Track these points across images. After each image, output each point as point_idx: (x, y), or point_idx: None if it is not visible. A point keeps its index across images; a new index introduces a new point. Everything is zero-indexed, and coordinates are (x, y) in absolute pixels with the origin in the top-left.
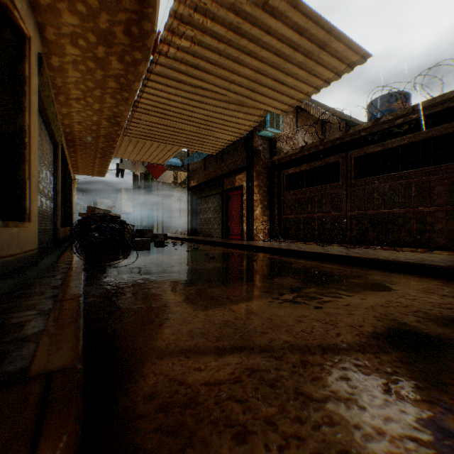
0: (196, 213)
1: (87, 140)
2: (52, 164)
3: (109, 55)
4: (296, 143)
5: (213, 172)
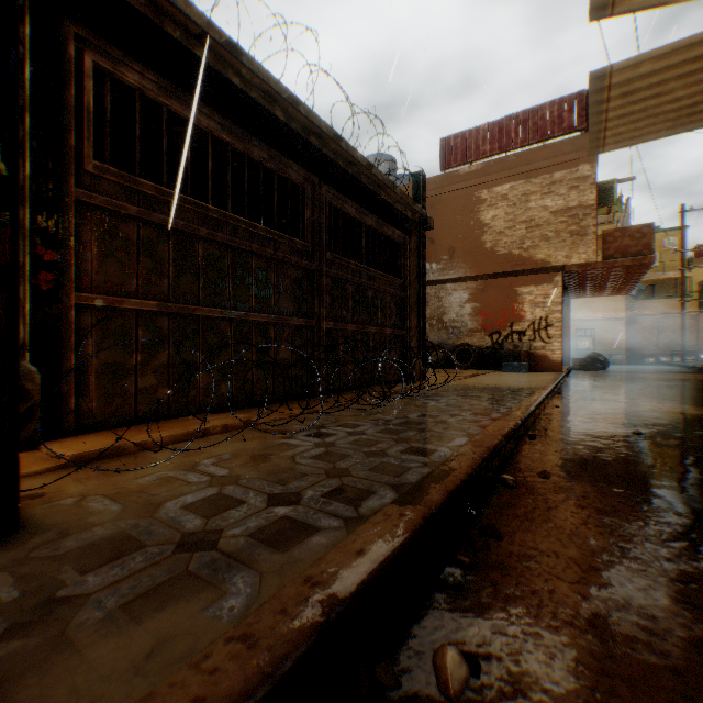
0: None
1: None
2: None
3: None
4: None
5: None
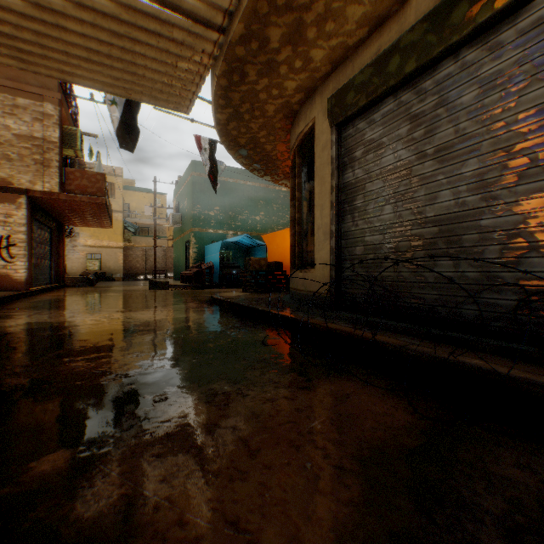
0: None
1: None
2: None
3: (277, 51)
4: None
5: None
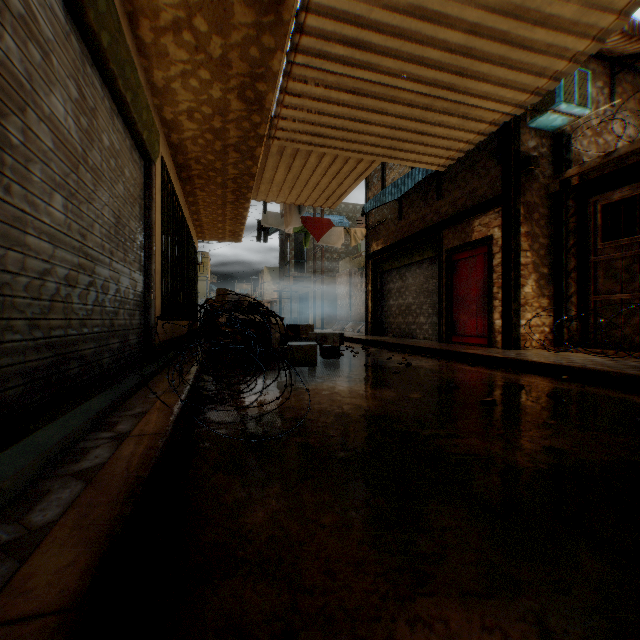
0: (380, 296)
1: (208, 163)
2: (139, 195)
3: None
4: (609, 142)
5: (419, 220)
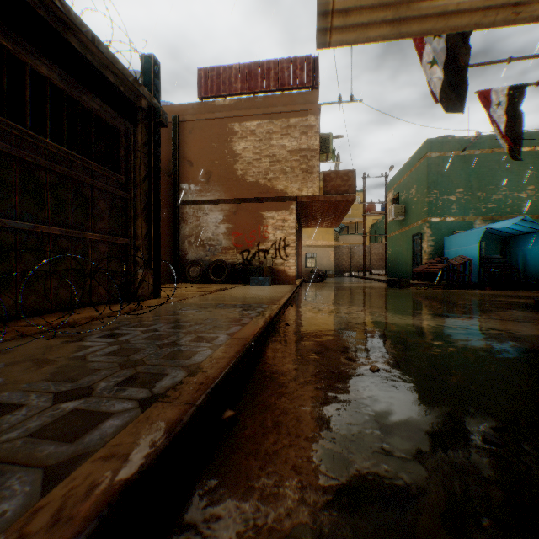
0: None
1: None
2: None
3: None
4: None
5: None
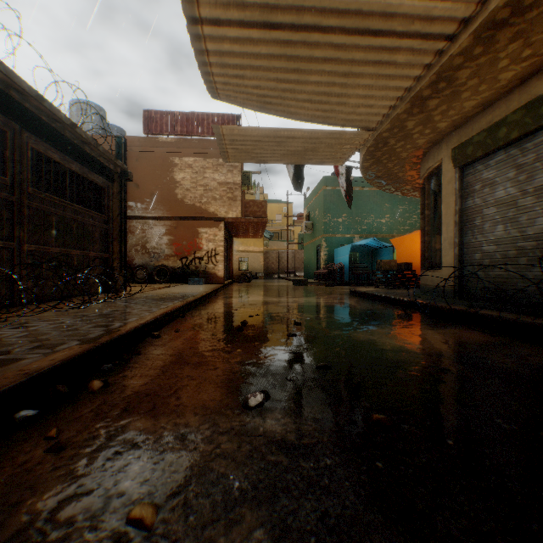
0: None
1: None
2: None
3: (411, 129)
4: None
5: None
